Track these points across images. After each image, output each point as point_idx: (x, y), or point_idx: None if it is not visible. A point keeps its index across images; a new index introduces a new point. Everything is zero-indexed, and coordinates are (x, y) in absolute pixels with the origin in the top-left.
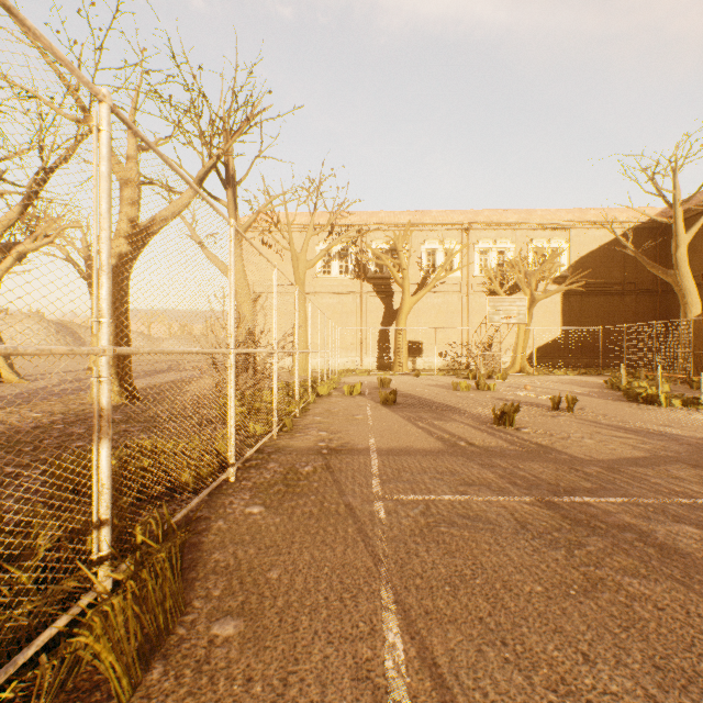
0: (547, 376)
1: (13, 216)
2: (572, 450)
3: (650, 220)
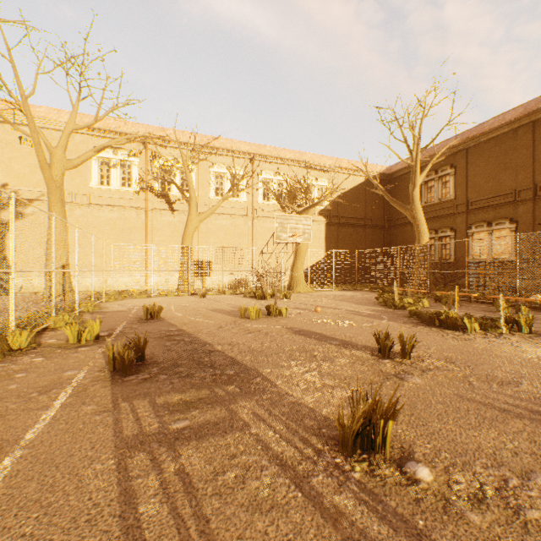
0: (320, 292)
1: None
2: None
3: (381, 173)
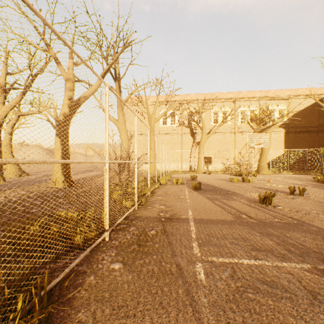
0: (277, 174)
1: (18, 99)
2: (317, 223)
3: None
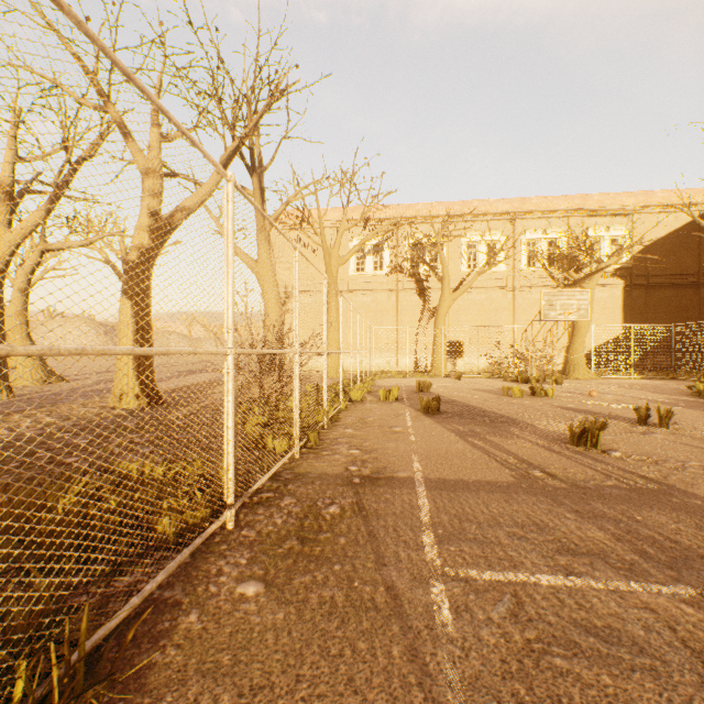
0: (608, 379)
1: (41, 214)
2: (703, 491)
3: None
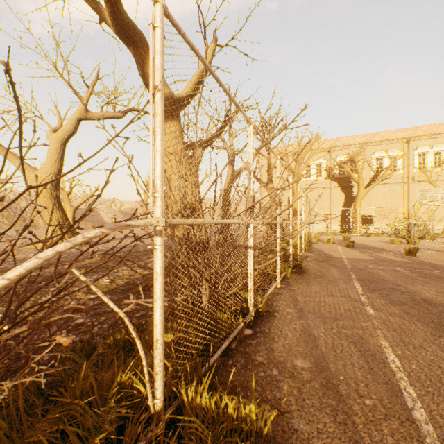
0: None
1: None
2: (438, 263)
3: None
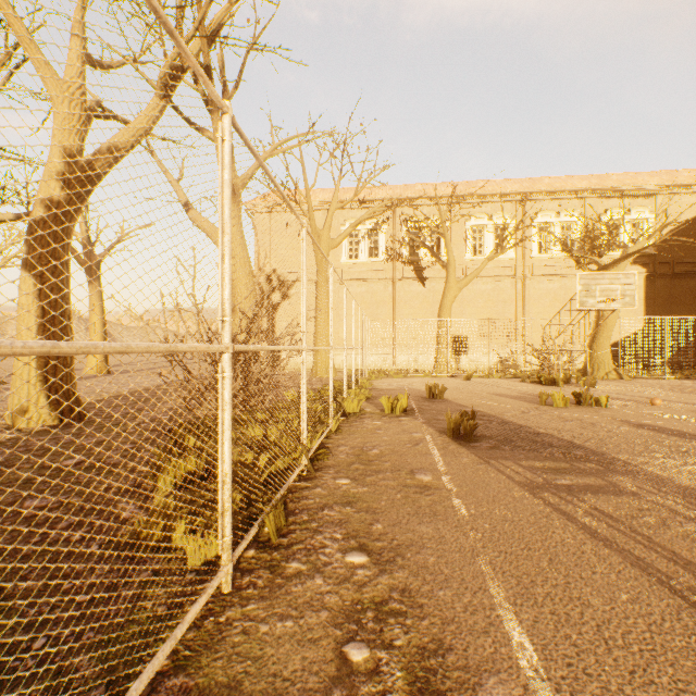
0: (640, 379)
1: None
2: None
3: None
